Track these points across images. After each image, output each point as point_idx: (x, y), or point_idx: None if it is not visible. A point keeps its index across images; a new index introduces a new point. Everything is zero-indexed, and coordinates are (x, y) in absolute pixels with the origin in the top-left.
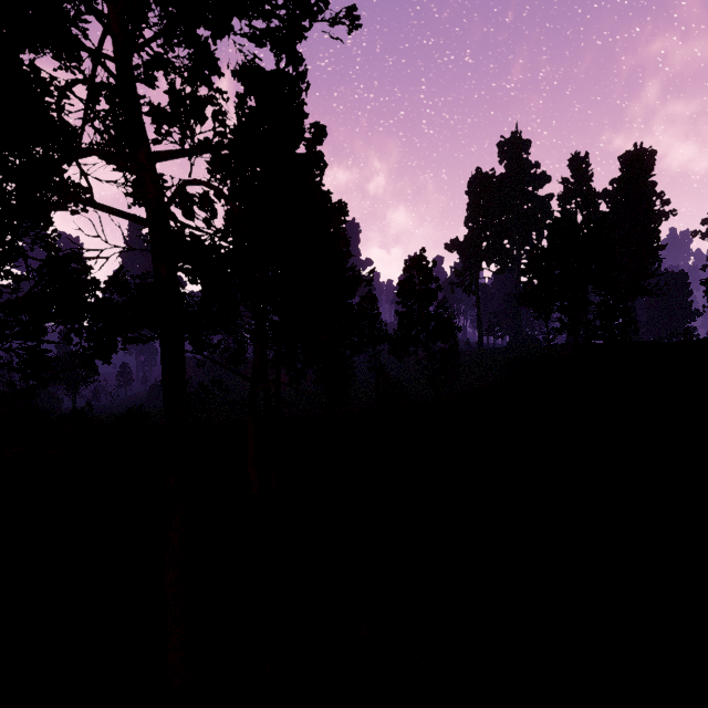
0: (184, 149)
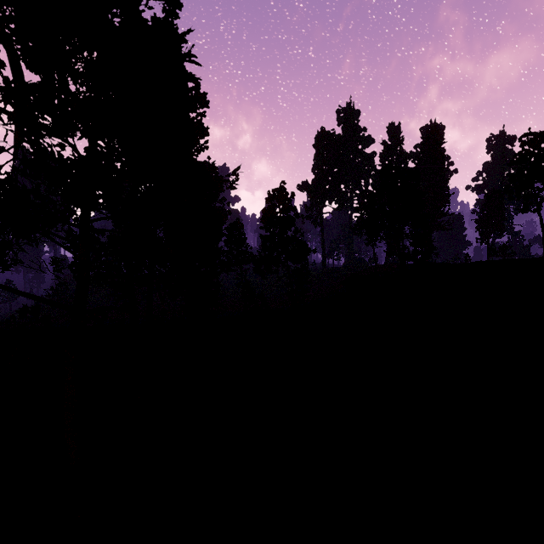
0: None
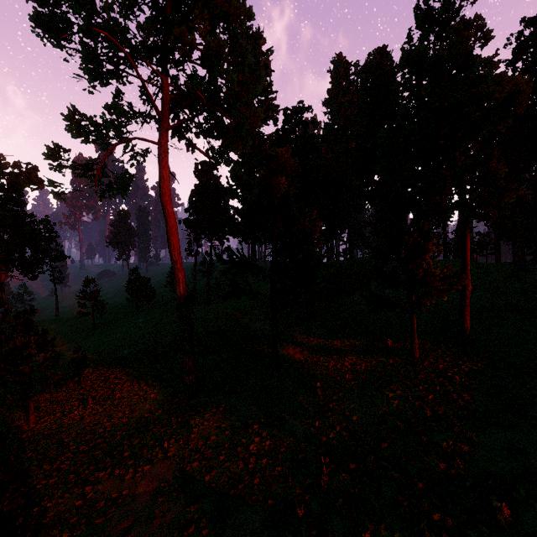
0: (1, 222)
